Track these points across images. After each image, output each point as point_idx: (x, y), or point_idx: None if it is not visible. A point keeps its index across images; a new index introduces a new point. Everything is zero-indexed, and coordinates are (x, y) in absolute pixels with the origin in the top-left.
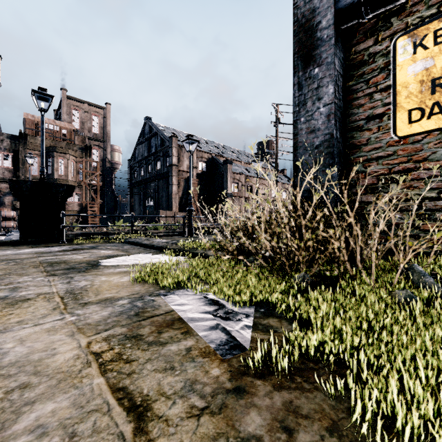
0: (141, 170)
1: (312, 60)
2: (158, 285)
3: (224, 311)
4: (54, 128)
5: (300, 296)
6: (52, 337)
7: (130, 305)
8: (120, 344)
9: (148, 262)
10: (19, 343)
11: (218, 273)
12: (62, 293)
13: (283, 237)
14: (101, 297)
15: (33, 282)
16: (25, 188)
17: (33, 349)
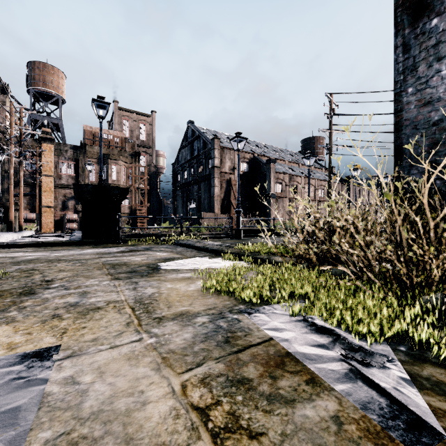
0: (184, 173)
1: (427, 9)
2: (233, 298)
3: (345, 345)
4: (108, 137)
5: (443, 328)
6: (135, 370)
7: (212, 325)
8: (226, 394)
9: (209, 267)
10: (98, 376)
11: (308, 286)
12: (131, 302)
13: (399, 242)
14: (174, 310)
15: (100, 286)
16: (87, 191)
17: (116, 390)
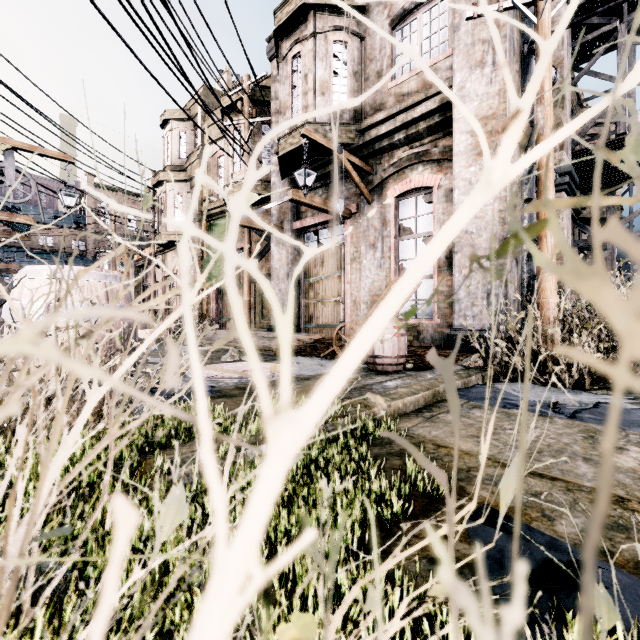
0: None
1: None
2: None
3: None
4: None
5: None
6: None
7: None
8: None
9: None
10: None
11: None
12: None
13: None
14: None
15: None
16: None
17: None
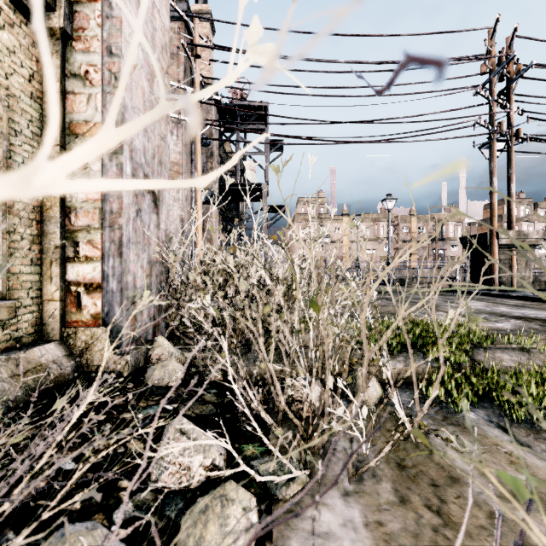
0: None
1: None
2: None
3: None
4: None
5: None
6: None
7: None
8: None
9: None
10: None
11: None
12: None
13: None
14: None
15: None
16: None
17: None
